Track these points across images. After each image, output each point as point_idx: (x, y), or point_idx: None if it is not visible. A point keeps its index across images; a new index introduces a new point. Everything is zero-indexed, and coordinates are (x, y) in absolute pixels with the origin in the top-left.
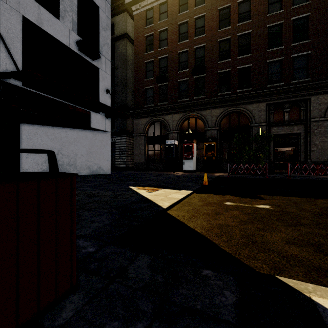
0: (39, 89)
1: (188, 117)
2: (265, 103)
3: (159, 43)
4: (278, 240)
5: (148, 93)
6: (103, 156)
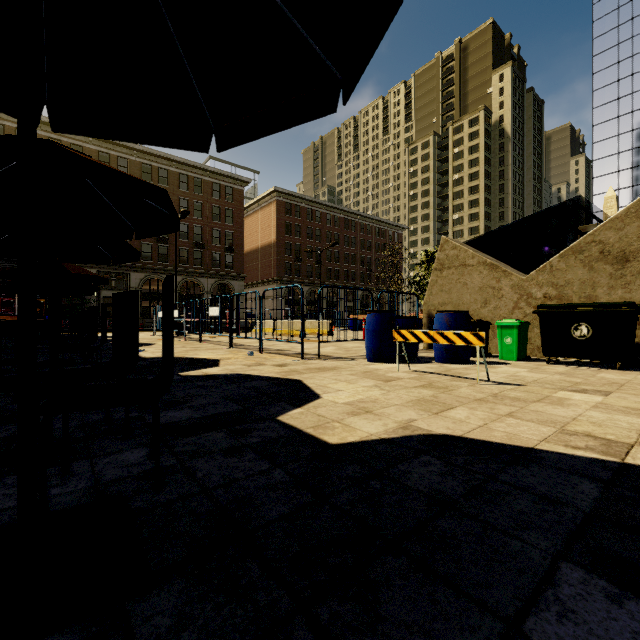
0: None
1: (4, 267)
2: (97, 270)
3: None
4: None
5: None
6: None
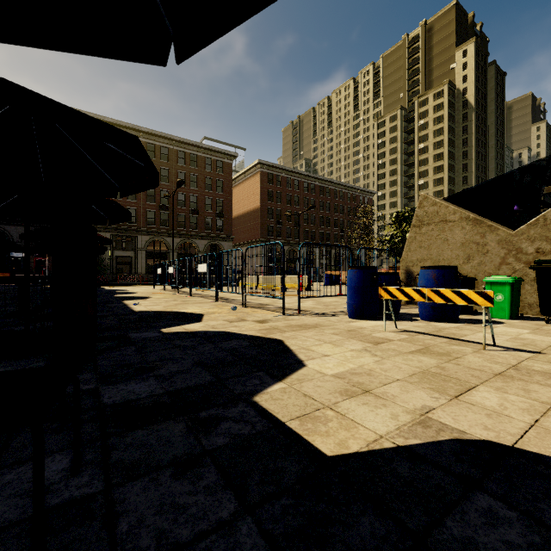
0: None
1: None
2: (110, 234)
3: None
4: None
5: None
6: None
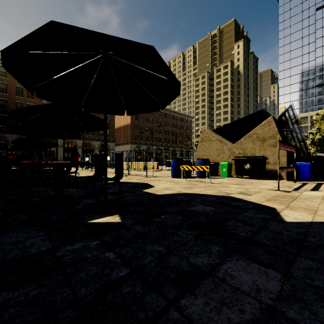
0: None
1: None
2: None
3: None
4: None
5: None
6: None
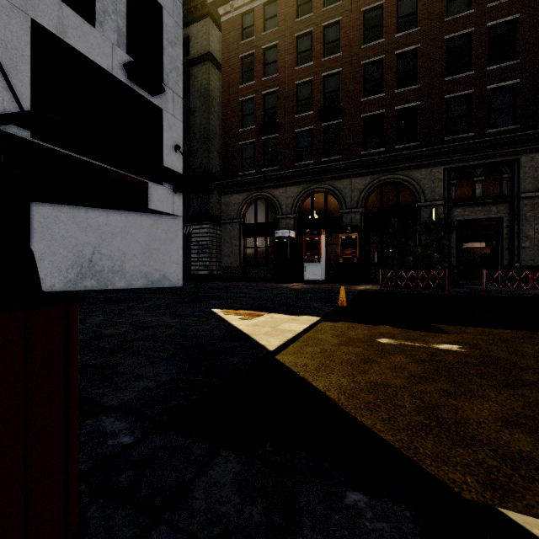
0: (60, 145)
1: (312, 192)
2: (442, 168)
3: (264, 68)
4: (486, 417)
5: (246, 151)
6: (170, 257)
